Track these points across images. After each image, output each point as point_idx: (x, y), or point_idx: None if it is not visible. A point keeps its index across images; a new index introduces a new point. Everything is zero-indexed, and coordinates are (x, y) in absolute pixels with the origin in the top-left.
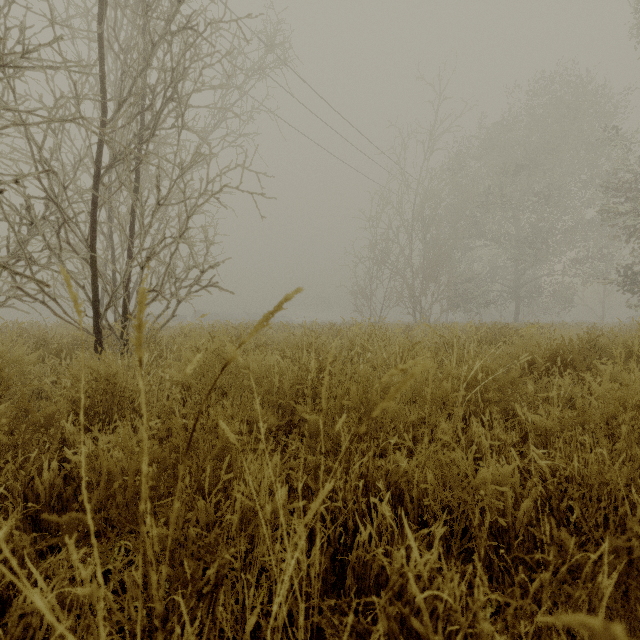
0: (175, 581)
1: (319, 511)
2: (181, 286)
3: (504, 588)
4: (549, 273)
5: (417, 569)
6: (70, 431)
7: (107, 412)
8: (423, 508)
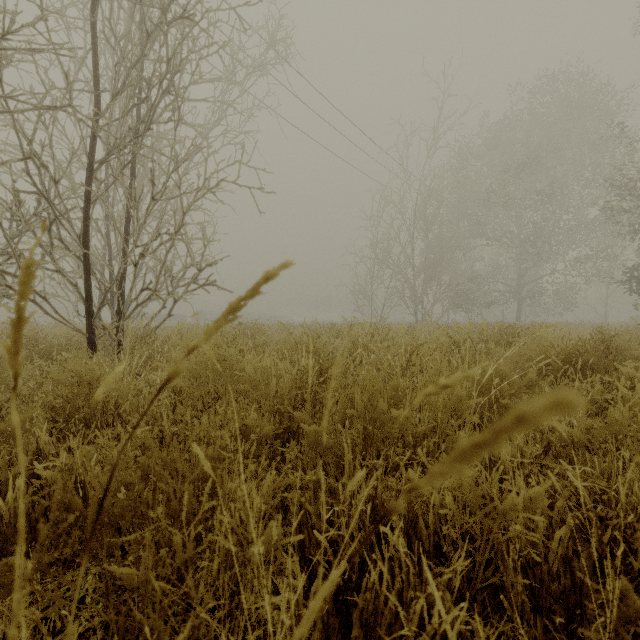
0: (144, 634)
1: (319, 615)
2: (178, 285)
3: (536, 631)
4: (551, 273)
5: (442, 629)
6: (45, 441)
7: (90, 418)
8: (440, 535)
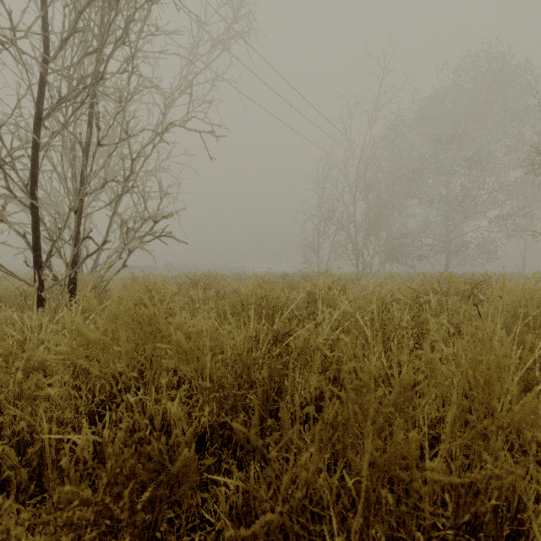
0: None
1: None
2: (135, 236)
3: None
4: (476, 229)
5: None
6: None
7: None
8: None
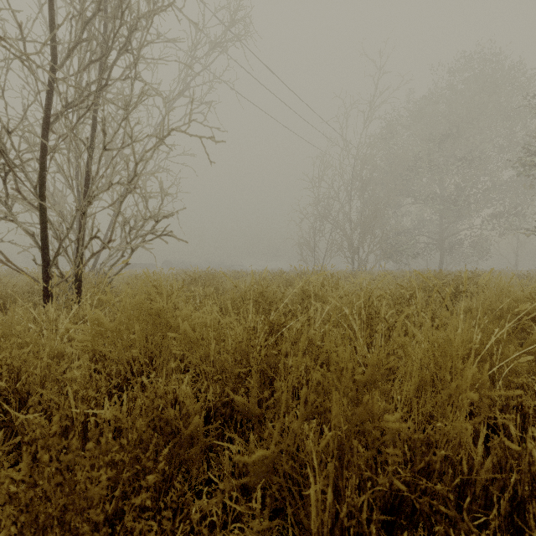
0: None
1: None
2: (137, 235)
3: None
4: (470, 227)
5: None
6: None
7: None
8: None
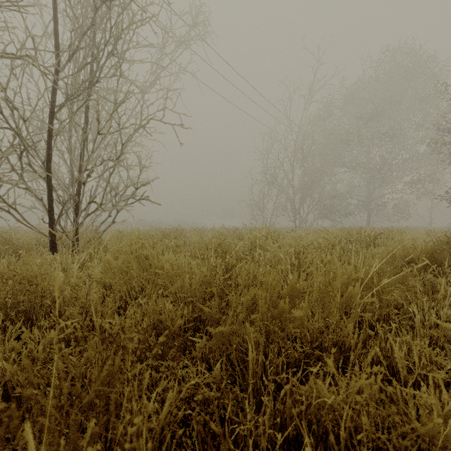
0: None
1: None
2: (120, 199)
3: None
4: (392, 191)
5: None
6: None
7: (30, 310)
8: None
